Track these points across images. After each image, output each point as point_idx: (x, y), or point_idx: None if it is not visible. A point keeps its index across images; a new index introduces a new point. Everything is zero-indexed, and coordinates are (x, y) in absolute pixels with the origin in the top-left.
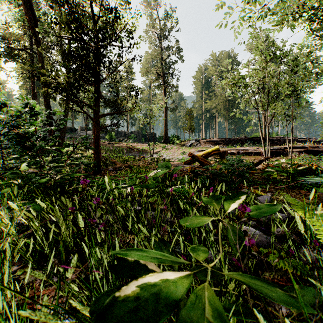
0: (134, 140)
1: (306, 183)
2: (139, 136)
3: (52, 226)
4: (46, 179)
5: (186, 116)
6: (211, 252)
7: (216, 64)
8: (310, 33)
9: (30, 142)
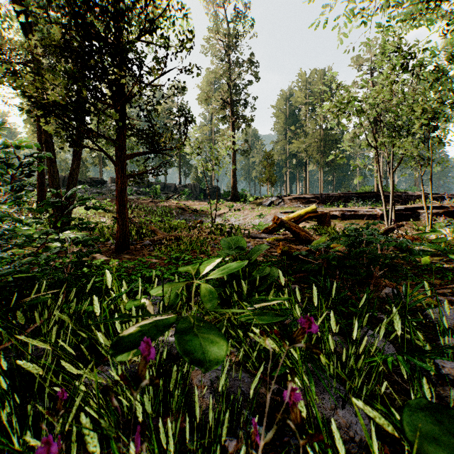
0: (188, 197)
1: None
2: (195, 191)
3: None
4: None
5: (264, 162)
6: None
7: (307, 87)
8: (453, 34)
9: None
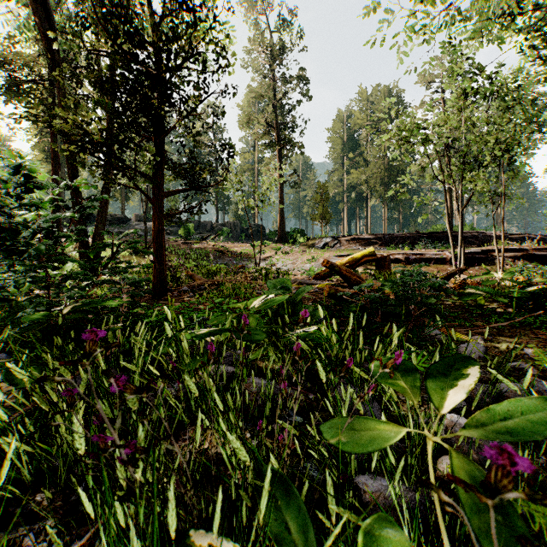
0: (227, 237)
1: (544, 317)
2: (235, 231)
3: (12, 445)
4: (42, 315)
5: (317, 197)
6: (390, 492)
7: (368, 107)
8: (532, 51)
9: (22, 240)
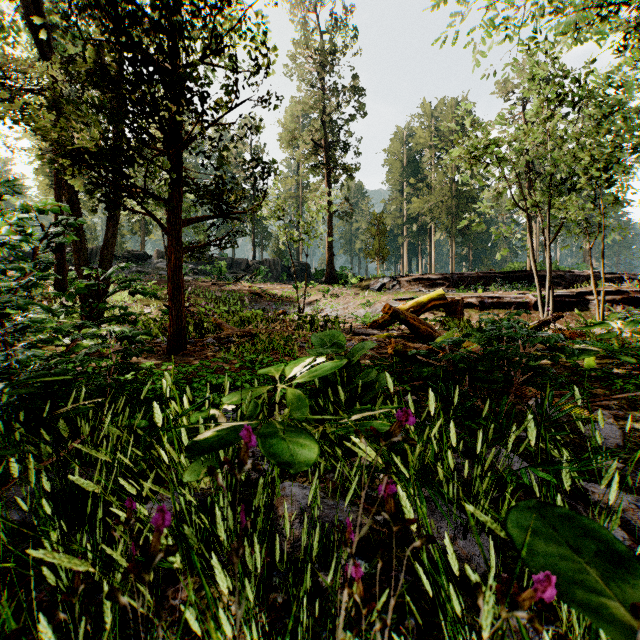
0: (266, 278)
1: None
2: (275, 270)
3: None
4: None
5: (372, 230)
6: None
7: (432, 124)
8: (635, 51)
9: None
